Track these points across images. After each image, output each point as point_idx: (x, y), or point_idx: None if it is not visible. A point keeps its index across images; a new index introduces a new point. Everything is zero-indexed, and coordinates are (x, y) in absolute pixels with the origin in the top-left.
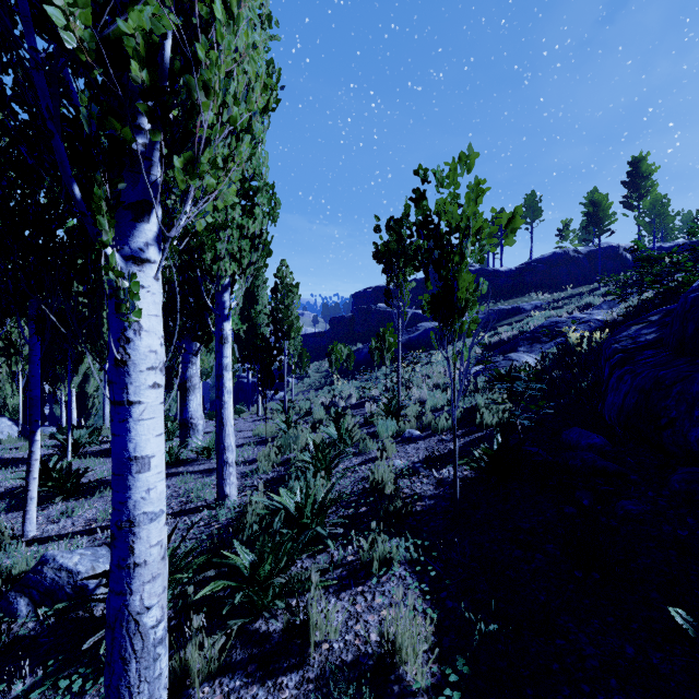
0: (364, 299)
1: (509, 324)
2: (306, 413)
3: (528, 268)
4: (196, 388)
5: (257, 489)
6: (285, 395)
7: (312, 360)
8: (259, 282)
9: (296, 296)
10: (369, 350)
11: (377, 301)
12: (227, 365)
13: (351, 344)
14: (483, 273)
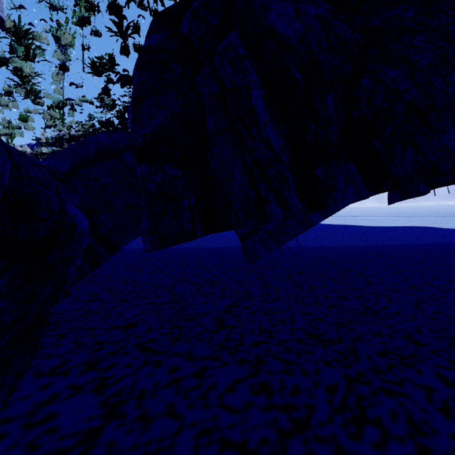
0: None
1: None
2: None
3: None
4: None
5: None
6: None
7: None
8: None
9: None
10: (39, 139)
11: None
12: None
13: None
14: None
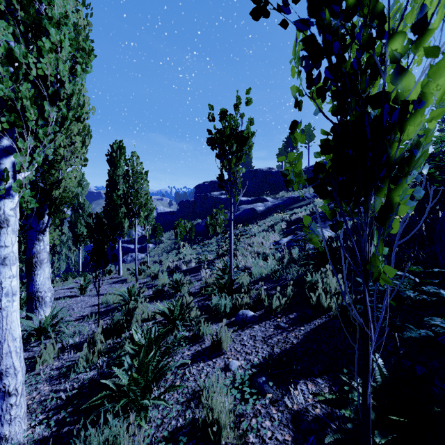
0: (202, 189)
1: (298, 207)
2: (154, 276)
3: (308, 171)
4: (43, 263)
5: (62, 407)
6: (136, 263)
7: (166, 231)
8: (119, 172)
9: (145, 182)
10: (205, 224)
11: (211, 191)
12: (6, 257)
13: (193, 220)
14: (280, 173)
